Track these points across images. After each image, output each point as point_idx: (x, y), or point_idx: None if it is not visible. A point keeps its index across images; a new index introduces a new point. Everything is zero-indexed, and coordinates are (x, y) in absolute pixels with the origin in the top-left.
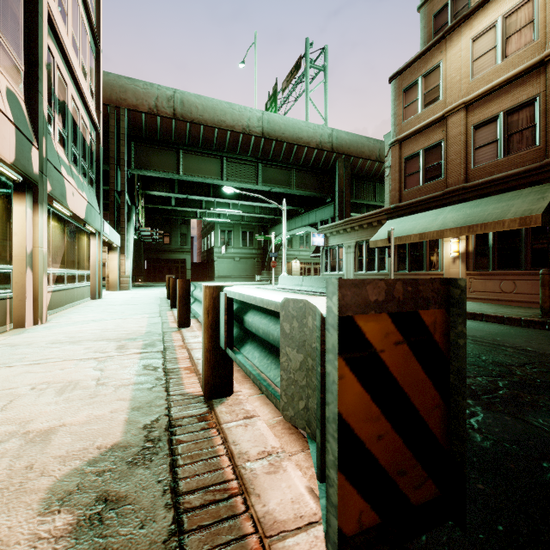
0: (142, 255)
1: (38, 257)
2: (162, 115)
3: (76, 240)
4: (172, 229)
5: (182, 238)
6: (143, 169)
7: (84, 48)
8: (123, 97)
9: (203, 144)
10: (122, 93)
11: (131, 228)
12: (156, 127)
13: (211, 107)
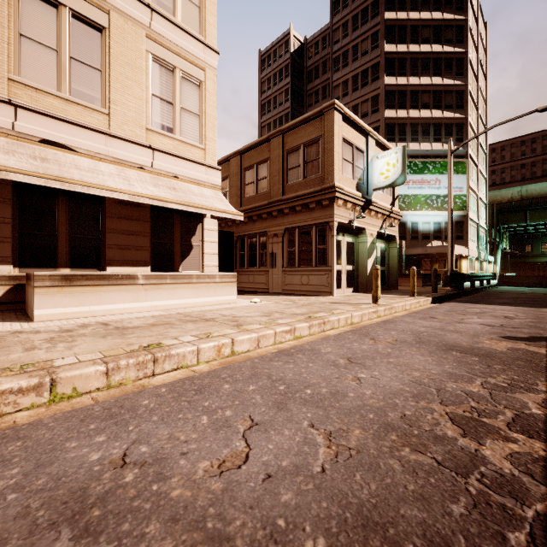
0: (508, 261)
1: (478, 270)
2: (514, 201)
3: (481, 264)
4: (533, 241)
5: (543, 246)
6: (505, 224)
7: (483, 213)
8: (494, 199)
9: (541, 205)
10: (494, 198)
11: (499, 252)
12: (512, 206)
13: (545, 187)
